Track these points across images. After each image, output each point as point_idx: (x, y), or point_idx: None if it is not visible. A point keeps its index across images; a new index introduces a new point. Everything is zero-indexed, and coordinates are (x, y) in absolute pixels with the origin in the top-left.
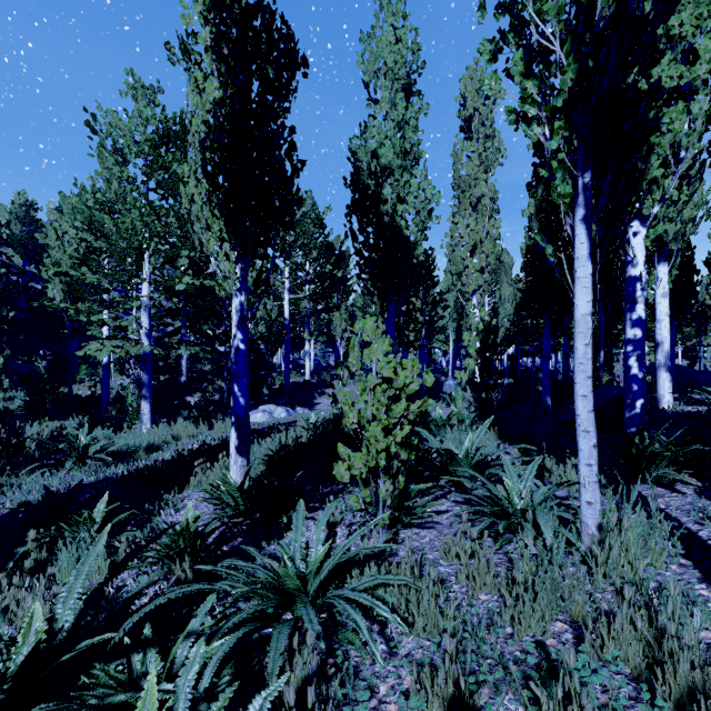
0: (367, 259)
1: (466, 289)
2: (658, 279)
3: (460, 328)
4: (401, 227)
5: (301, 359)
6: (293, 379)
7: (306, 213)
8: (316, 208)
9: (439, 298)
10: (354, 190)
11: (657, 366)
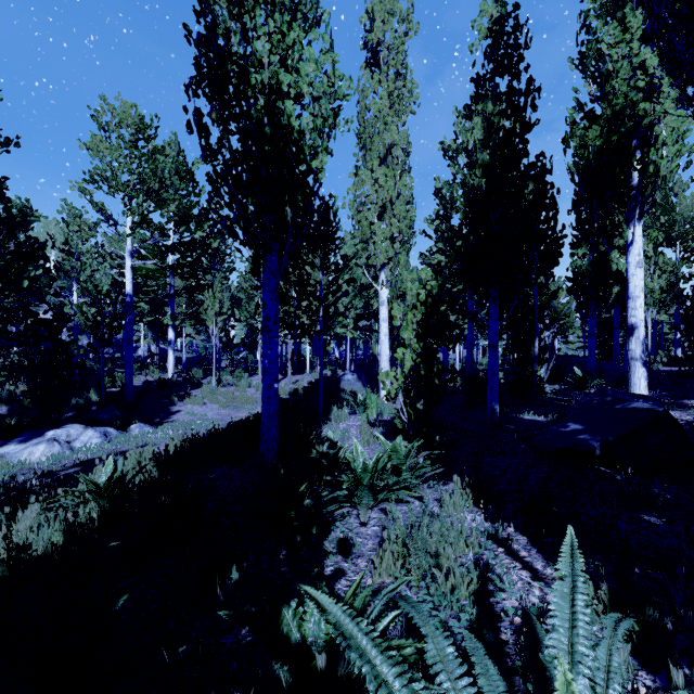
0: (224, 167)
1: (373, 261)
2: (633, 242)
3: (357, 316)
4: (287, 111)
5: (178, 351)
6: (150, 377)
7: (159, 149)
8: (181, 156)
9: (343, 264)
10: (200, 35)
11: (630, 358)
